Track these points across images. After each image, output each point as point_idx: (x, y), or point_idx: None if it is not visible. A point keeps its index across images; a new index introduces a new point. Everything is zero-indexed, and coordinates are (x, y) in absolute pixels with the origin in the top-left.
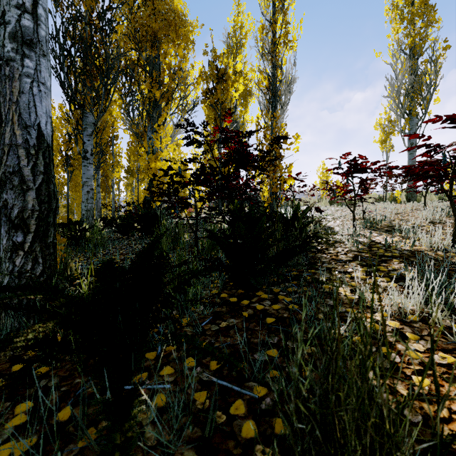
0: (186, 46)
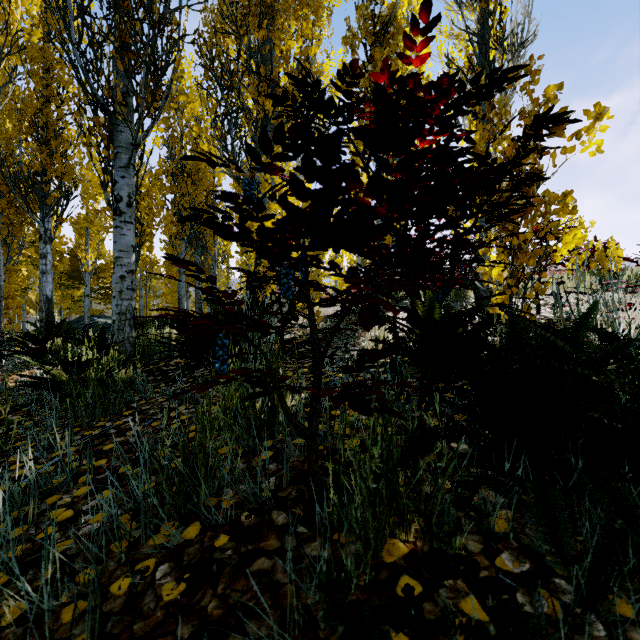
0: (316, 19)
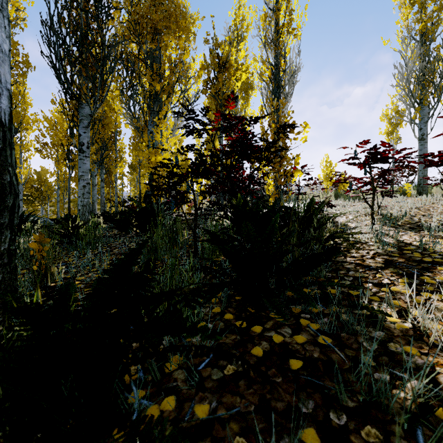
0: (187, 38)
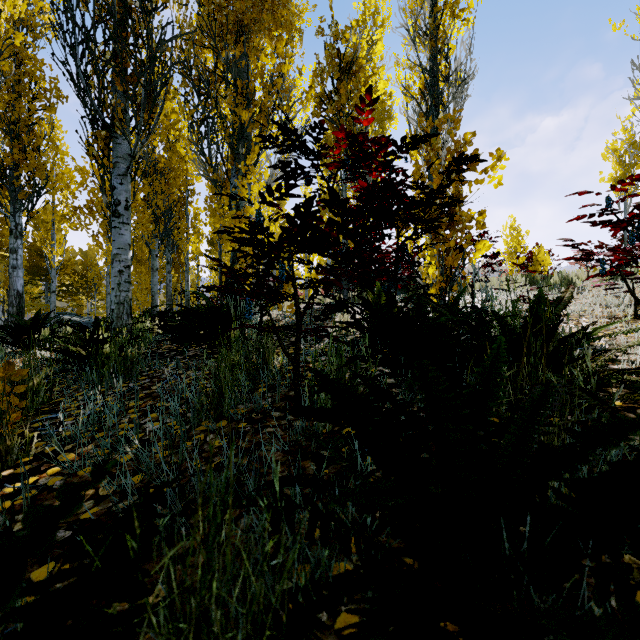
0: (289, 39)
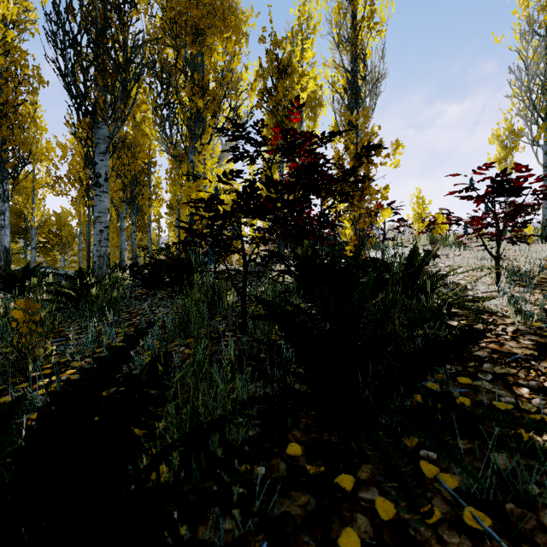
0: (237, 40)
